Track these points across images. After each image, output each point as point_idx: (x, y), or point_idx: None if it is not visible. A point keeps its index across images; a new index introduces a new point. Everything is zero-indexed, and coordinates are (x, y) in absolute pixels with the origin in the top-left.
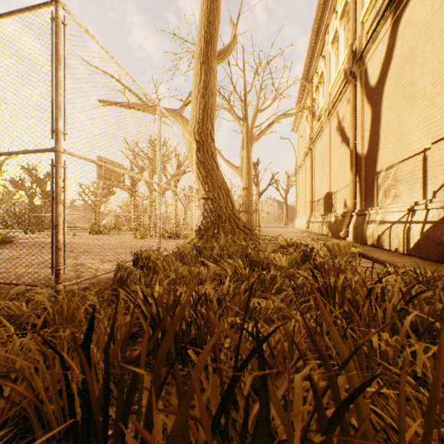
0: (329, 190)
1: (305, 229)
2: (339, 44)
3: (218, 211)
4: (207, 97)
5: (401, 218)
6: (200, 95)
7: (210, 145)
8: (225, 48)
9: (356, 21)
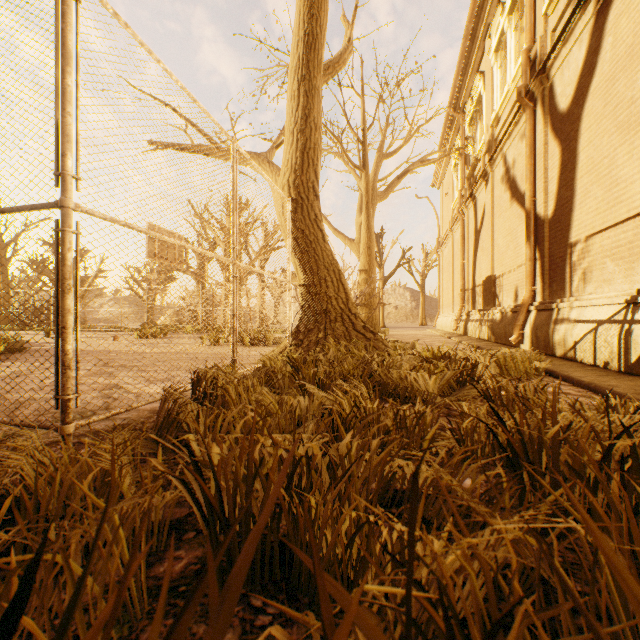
0: (492, 272)
1: (453, 331)
2: (507, 51)
3: (324, 305)
4: (307, 131)
5: (614, 315)
6: (298, 128)
7: (313, 204)
8: (336, 58)
9: (535, 14)
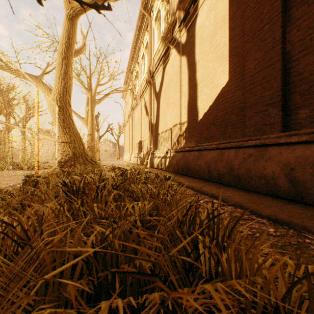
0: (141, 139)
1: (129, 161)
2: (145, 61)
3: (74, 151)
4: (66, 79)
5: (164, 155)
6: (62, 77)
7: (68, 109)
8: (78, 49)
9: (151, 56)
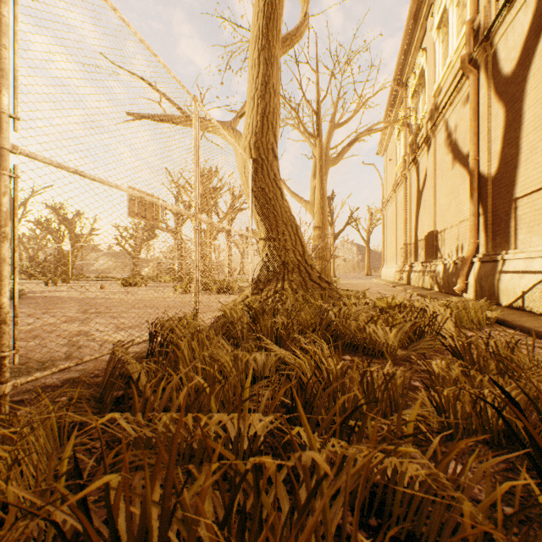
0: (434, 228)
1: (397, 280)
2: (449, 26)
3: (282, 257)
4: (267, 97)
5: None
6: (258, 94)
7: (272, 165)
8: (293, 31)
9: None
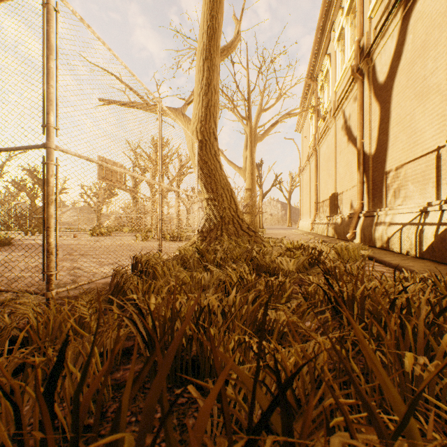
0: (335, 191)
1: (310, 230)
2: (345, 40)
3: (221, 213)
4: (209, 94)
5: (413, 219)
6: (203, 92)
7: (213, 144)
8: (229, 44)
9: (363, 17)
